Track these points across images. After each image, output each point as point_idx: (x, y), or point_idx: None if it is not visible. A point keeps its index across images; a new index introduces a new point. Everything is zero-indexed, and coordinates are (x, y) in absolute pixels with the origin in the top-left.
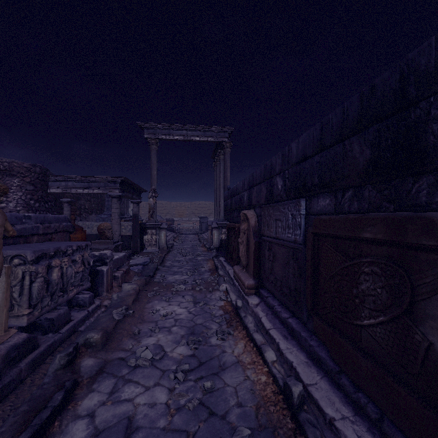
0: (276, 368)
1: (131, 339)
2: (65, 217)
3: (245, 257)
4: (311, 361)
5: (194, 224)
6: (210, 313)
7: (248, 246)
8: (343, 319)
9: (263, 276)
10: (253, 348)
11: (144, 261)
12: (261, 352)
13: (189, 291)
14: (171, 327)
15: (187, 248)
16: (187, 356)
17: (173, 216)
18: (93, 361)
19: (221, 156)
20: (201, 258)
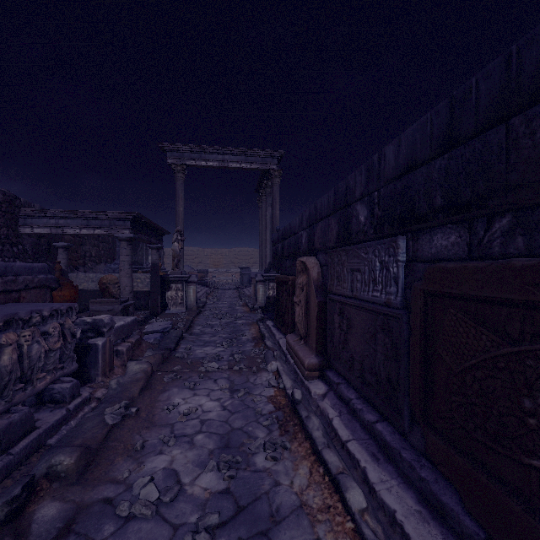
0: (369, 525)
1: (129, 458)
2: (43, 266)
3: (303, 323)
4: (427, 510)
5: (233, 276)
6: (254, 408)
7: (307, 307)
8: (493, 448)
9: (330, 352)
10: (324, 477)
11: (163, 327)
12: (338, 488)
13: (225, 372)
14: (194, 435)
15: (224, 307)
16: (216, 492)
17: (207, 266)
18: (57, 507)
19: (268, 188)
20: (242, 321)
